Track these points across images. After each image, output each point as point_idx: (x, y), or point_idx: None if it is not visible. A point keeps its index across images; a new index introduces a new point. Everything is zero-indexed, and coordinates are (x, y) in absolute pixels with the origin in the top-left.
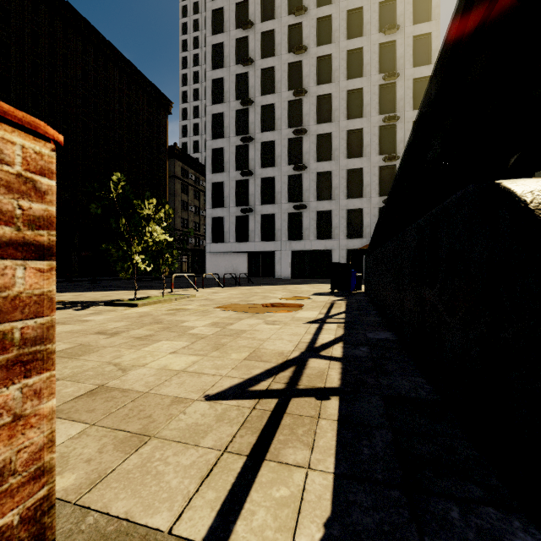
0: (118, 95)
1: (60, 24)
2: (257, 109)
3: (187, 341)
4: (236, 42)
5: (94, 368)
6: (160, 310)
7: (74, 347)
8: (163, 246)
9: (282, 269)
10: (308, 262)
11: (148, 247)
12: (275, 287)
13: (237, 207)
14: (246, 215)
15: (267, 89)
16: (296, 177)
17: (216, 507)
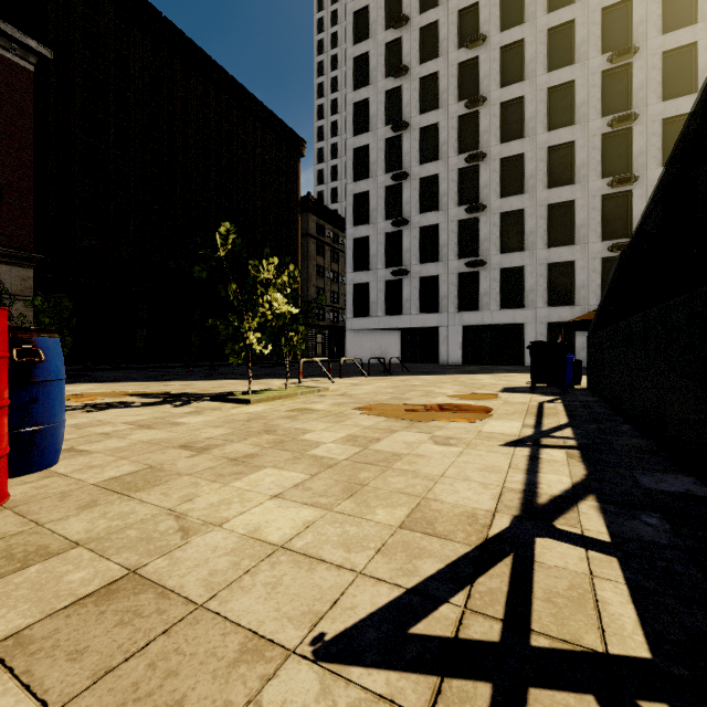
0: (243, 141)
1: (180, 64)
2: (414, 134)
3: (304, 471)
4: (385, 48)
5: (142, 523)
6: (277, 410)
7: (140, 470)
8: (286, 320)
9: (449, 351)
10: (487, 342)
11: (266, 322)
12: (440, 378)
13: (386, 269)
14: (399, 278)
15: (428, 104)
16: (469, 221)
17: None
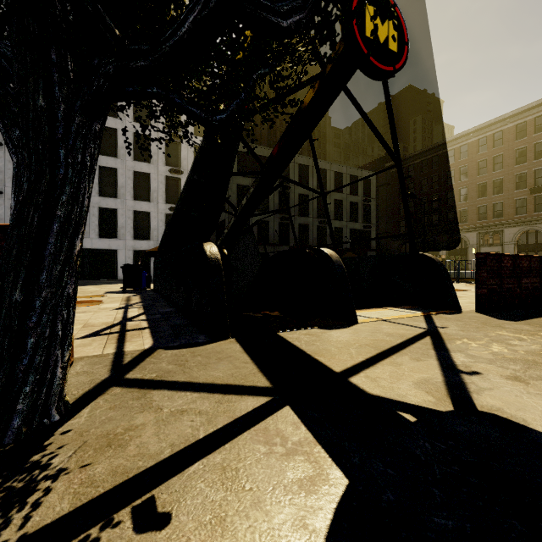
0: None
1: None
2: None
3: None
4: None
5: None
6: None
7: None
8: None
9: None
10: (87, 262)
11: None
12: None
13: None
14: None
15: None
16: None
17: (115, 349)
